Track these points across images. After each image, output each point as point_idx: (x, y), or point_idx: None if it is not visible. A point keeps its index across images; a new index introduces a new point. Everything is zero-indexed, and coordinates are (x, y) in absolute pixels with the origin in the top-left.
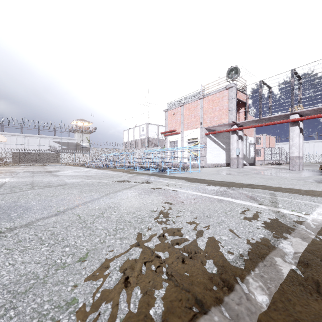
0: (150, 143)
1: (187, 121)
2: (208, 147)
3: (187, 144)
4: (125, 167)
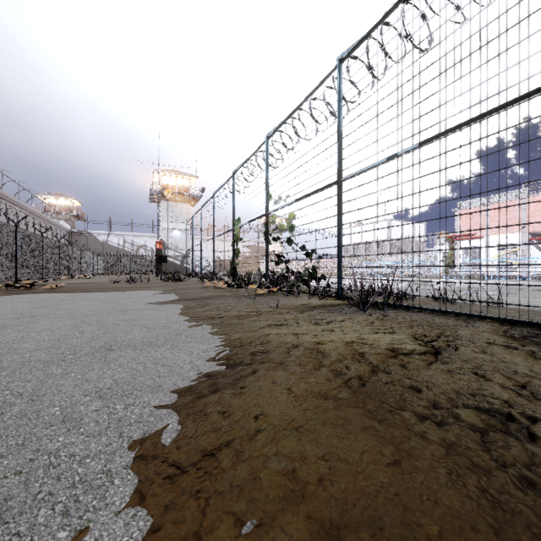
0: (392, 246)
1: (496, 223)
2: (531, 254)
3: (496, 251)
4: (463, 277)
